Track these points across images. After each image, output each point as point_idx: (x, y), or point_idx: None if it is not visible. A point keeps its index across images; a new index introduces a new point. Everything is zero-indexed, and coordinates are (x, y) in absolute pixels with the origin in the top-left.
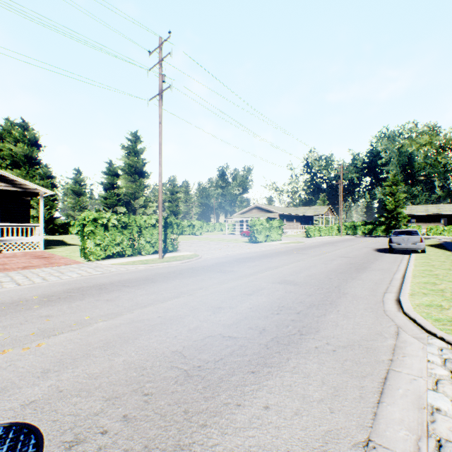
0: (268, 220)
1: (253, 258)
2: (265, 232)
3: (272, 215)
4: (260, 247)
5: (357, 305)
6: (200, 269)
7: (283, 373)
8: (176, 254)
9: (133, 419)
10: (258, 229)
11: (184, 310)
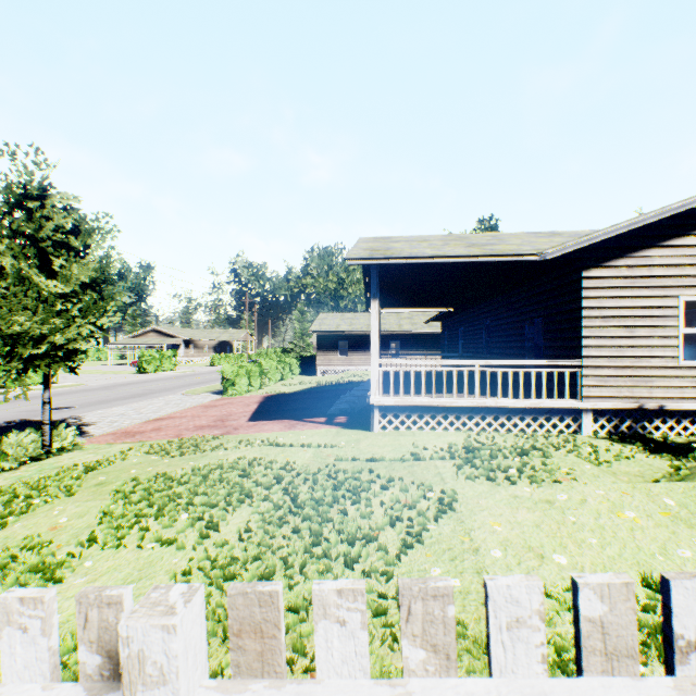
0: (160, 351)
1: (135, 383)
2: (157, 363)
3: (174, 341)
4: (147, 377)
5: (171, 392)
6: (92, 390)
7: (130, 400)
8: (61, 384)
9: (93, 404)
10: (148, 360)
11: (94, 397)
